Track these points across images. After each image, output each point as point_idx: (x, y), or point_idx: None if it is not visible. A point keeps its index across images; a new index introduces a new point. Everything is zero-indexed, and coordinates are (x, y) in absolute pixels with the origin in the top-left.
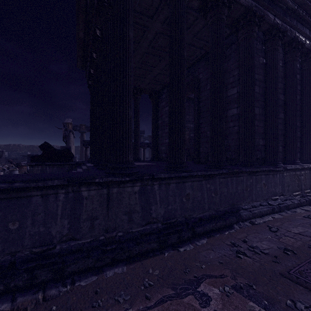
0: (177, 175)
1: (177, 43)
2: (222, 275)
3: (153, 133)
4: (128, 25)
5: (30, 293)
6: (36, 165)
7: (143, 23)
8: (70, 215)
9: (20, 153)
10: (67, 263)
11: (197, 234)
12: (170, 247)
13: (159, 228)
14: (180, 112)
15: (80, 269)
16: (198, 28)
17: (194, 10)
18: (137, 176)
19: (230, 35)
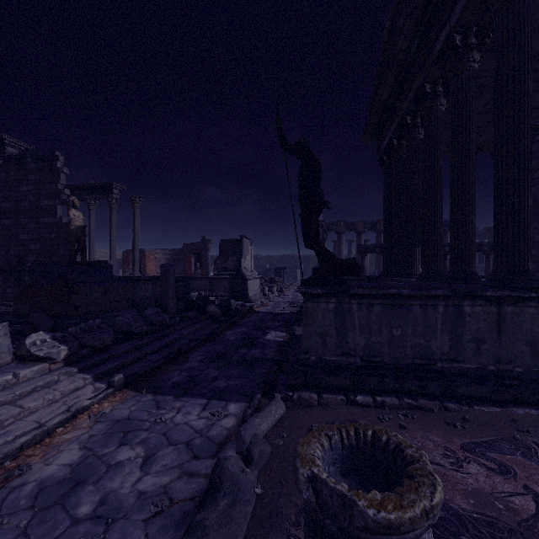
0: None
1: None
2: None
3: None
4: (526, 77)
5: (426, 399)
6: None
7: None
8: (450, 332)
9: (259, 266)
10: (456, 383)
11: None
12: None
13: None
14: None
15: (471, 395)
16: None
17: None
18: None
19: None
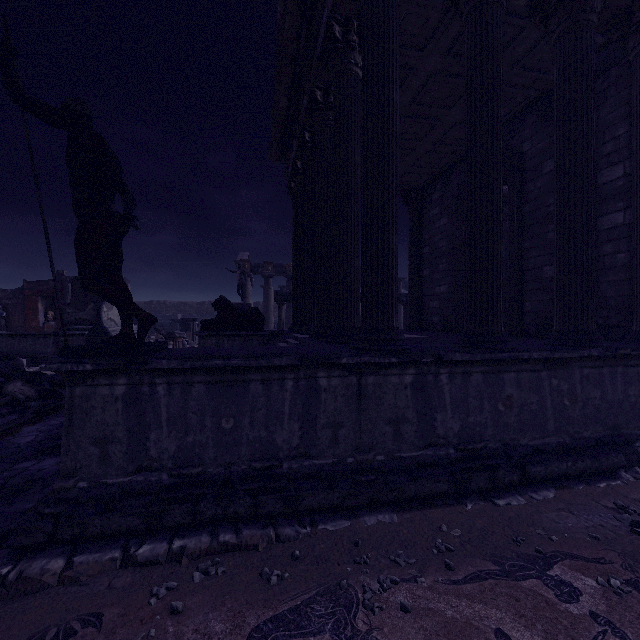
0: (487, 357)
1: (485, 96)
2: (600, 559)
3: (412, 274)
4: (392, 82)
5: (256, 526)
6: (209, 336)
7: (403, 61)
8: (301, 416)
9: (167, 317)
10: (302, 492)
11: (530, 478)
12: (476, 495)
13: (450, 456)
14: (492, 233)
15: (321, 506)
16: (525, 48)
17: (516, 15)
18: (410, 356)
19: (604, 48)
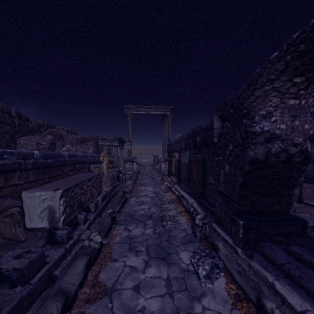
0: None
1: None
2: None
3: None
4: None
5: None
6: None
7: None
8: None
9: None
10: None
11: None
12: None
13: None
14: None
15: None
16: None
17: None
18: None
19: None
